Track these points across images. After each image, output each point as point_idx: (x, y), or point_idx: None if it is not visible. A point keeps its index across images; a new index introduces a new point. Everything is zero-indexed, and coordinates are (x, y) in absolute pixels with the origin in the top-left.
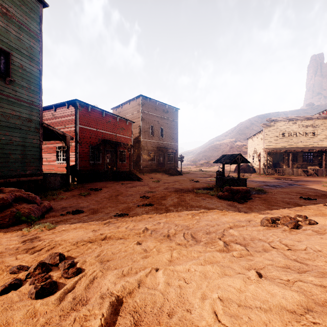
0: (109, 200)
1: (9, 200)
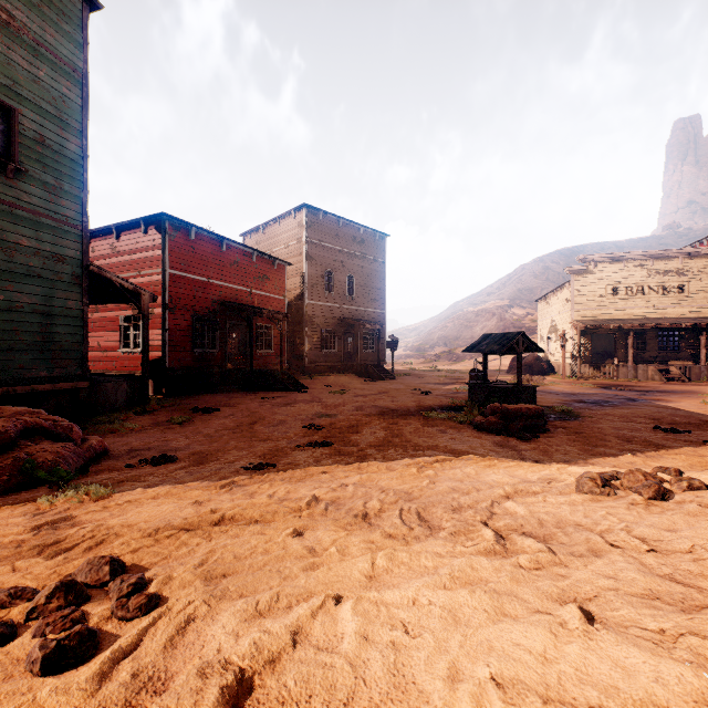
0: (234, 433)
1: (12, 433)
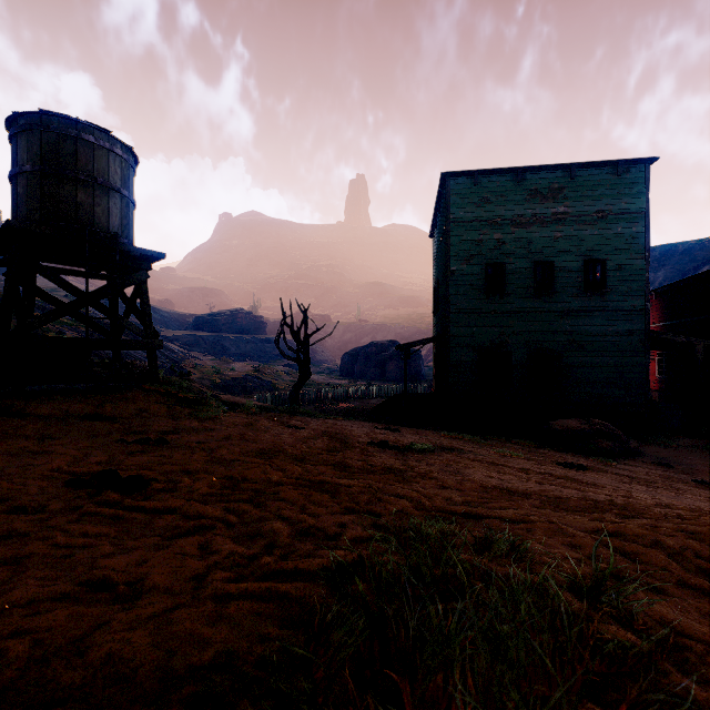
0: None
1: (589, 432)
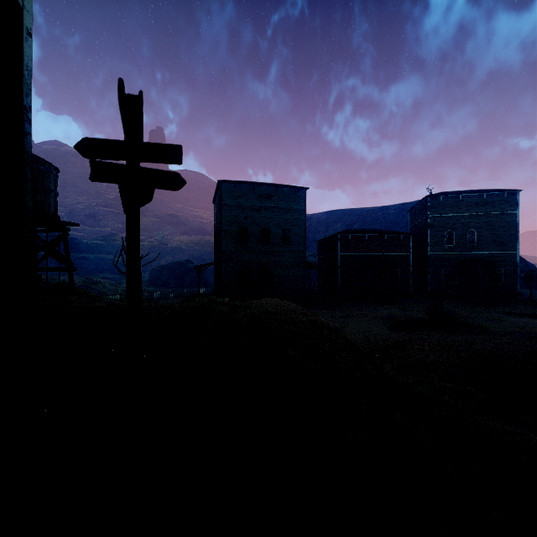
0: (326, 313)
1: None
